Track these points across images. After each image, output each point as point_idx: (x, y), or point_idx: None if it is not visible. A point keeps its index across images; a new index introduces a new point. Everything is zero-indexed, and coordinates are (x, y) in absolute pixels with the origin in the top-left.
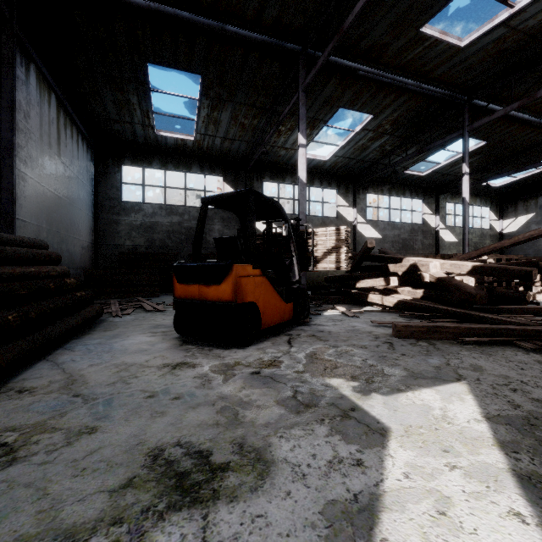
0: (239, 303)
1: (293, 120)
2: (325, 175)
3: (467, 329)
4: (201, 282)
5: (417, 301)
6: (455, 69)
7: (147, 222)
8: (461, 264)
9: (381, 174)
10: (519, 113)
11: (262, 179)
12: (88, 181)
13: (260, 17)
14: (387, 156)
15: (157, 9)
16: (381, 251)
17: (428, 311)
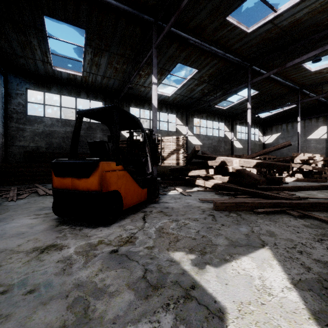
0: (104, 192)
1: (149, 68)
2: (169, 105)
3: (259, 204)
4: (73, 176)
5: (225, 184)
6: (244, 46)
7: (47, 130)
8: (250, 161)
9: (202, 107)
10: (275, 76)
11: (130, 106)
12: None
13: None
14: (205, 96)
15: None
16: (203, 152)
17: (232, 190)
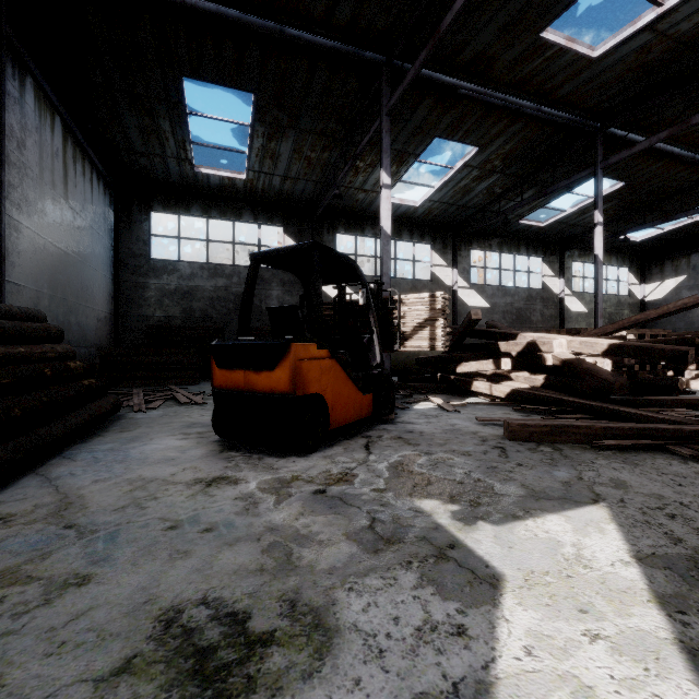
0: (299, 395)
1: (374, 154)
2: (416, 226)
3: (603, 430)
4: (248, 367)
5: (536, 391)
6: (585, 87)
7: (184, 286)
8: (595, 342)
9: (489, 225)
10: (667, 145)
11: (335, 231)
12: (106, 233)
13: (330, 16)
14: (497, 201)
15: (194, 5)
16: (489, 324)
17: (552, 404)
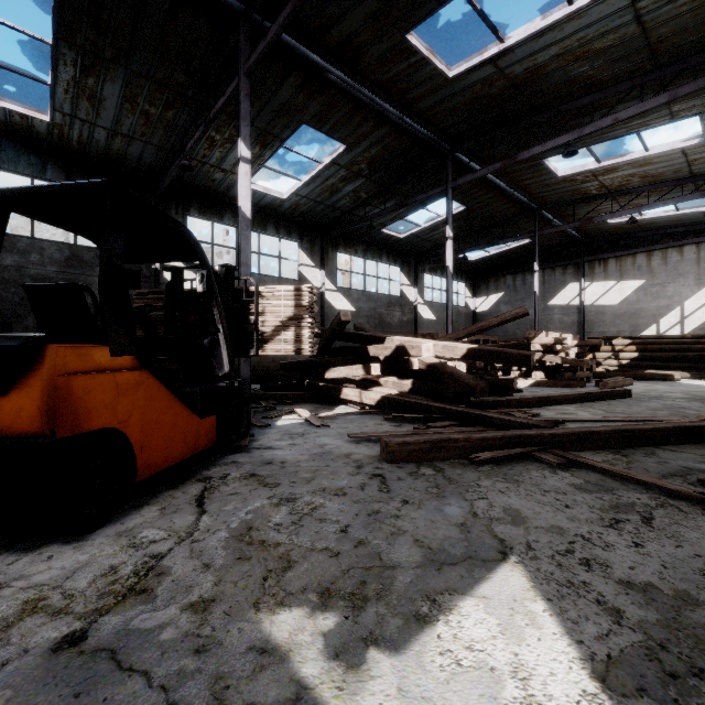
0: (63, 437)
1: (234, 127)
2: (283, 220)
3: (479, 441)
4: None
5: (406, 397)
6: (441, 106)
7: None
8: (456, 346)
9: (355, 230)
10: (497, 179)
11: (186, 213)
12: None
13: None
14: (362, 206)
15: None
16: (357, 327)
17: (421, 410)
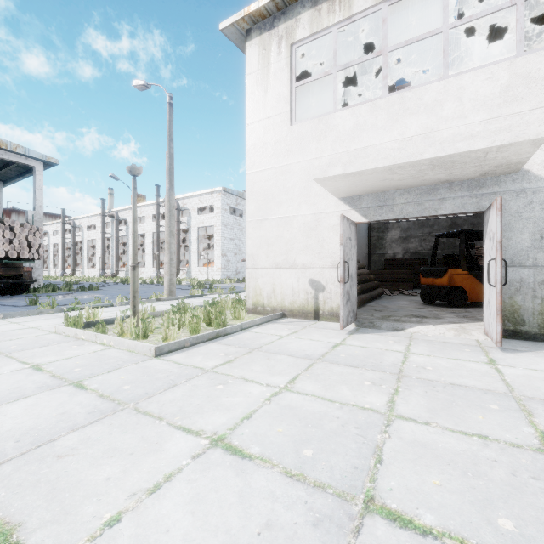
0: (451, 287)
1: None
2: None
3: None
4: (432, 277)
5: None
6: None
7: (403, 235)
8: None
9: None
10: None
11: None
12: None
13: None
14: None
15: None
16: None
17: None
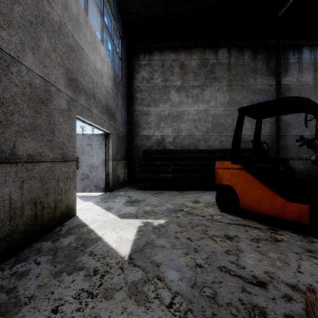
0: (217, 183)
1: None
2: None
3: None
4: None
5: None
6: None
7: None
8: None
9: None
10: None
11: None
12: None
13: None
14: None
15: None
16: None
17: None
